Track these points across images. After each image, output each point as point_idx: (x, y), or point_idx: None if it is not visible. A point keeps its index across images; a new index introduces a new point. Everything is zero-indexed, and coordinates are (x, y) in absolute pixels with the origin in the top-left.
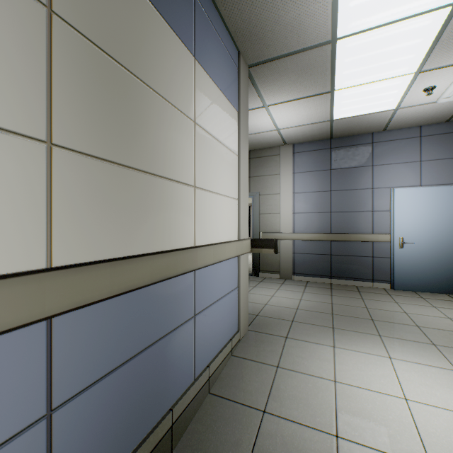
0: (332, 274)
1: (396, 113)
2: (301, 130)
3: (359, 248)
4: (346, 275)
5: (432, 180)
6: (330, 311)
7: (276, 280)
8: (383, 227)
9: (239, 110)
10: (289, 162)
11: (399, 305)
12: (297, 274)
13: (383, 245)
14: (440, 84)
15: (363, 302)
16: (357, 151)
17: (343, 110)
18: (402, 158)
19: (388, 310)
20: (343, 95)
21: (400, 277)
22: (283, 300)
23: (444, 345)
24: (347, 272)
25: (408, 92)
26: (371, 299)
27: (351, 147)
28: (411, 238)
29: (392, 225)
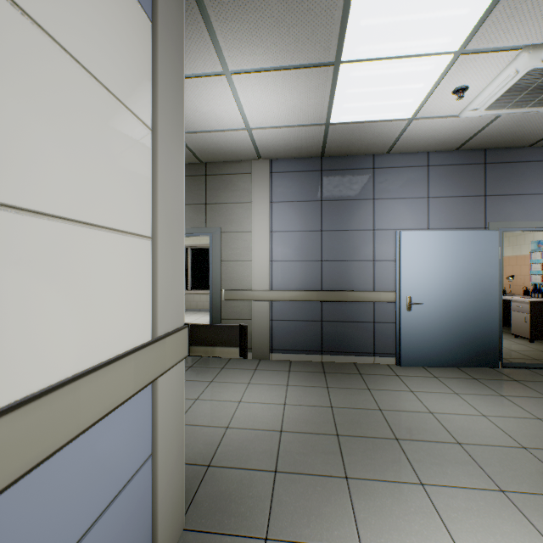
0: (323, 349)
1: (409, 126)
2: (284, 136)
3: (358, 310)
4: (341, 349)
5: (441, 222)
6: (332, 427)
7: (246, 363)
8: (386, 282)
9: (155, 16)
10: (265, 185)
11: (417, 396)
12: (277, 350)
13: (387, 306)
14: (475, 84)
15: (372, 397)
16: (356, 178)
17: (346, 107)
18: (408, 192)
19: (408, 410)
20: (352, 75)
21: (407, 349)
22: (257, 410)
23: (515, 490)
24: (343, 345)
25: (434, 90)
26: (380, 389)
27: (348, 172)
28: (420, 297)
29: (398, 280)
